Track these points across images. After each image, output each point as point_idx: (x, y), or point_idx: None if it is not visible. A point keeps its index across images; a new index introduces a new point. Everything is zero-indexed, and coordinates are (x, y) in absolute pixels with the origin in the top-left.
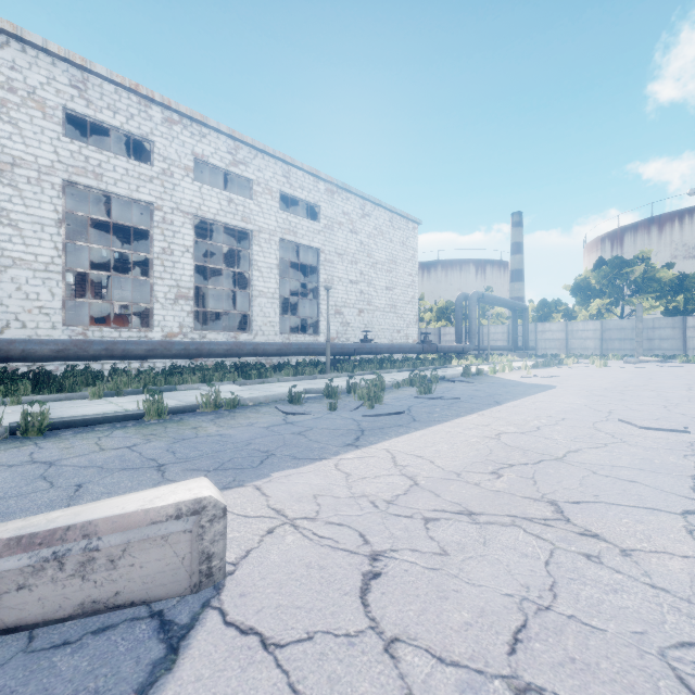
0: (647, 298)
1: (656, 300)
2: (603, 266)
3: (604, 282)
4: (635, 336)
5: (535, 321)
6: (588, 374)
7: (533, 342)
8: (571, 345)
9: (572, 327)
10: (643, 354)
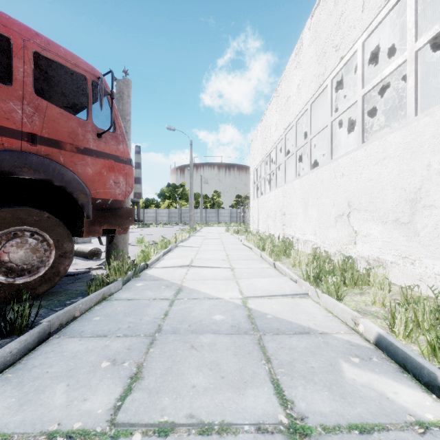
0: (184, 201)
1: (186, 202)
2: (170, 186)
3: (170, 193)
4: (178, 216)
5: (144, 208)
6: (153, 229)
7: (143, 218)
8: (158, 219)
9: (158, 211)
10: (182, 223)
